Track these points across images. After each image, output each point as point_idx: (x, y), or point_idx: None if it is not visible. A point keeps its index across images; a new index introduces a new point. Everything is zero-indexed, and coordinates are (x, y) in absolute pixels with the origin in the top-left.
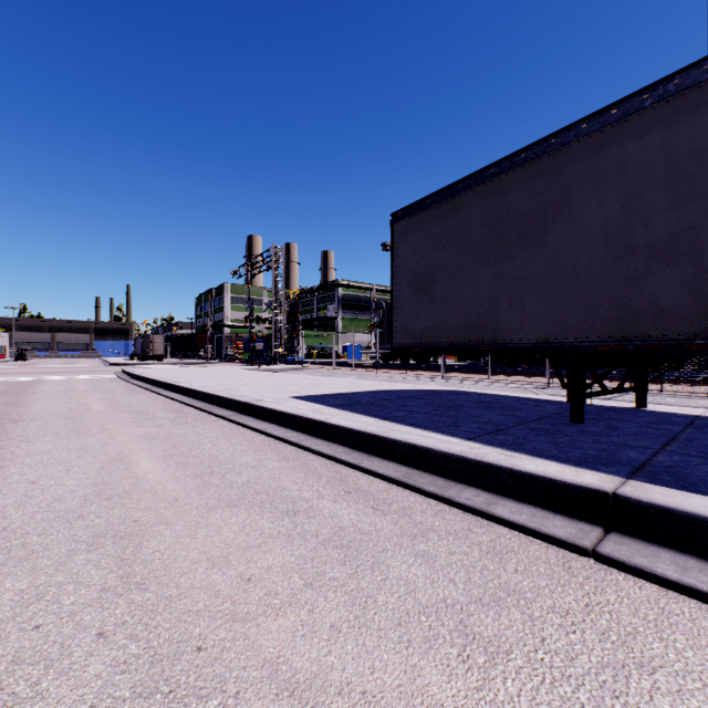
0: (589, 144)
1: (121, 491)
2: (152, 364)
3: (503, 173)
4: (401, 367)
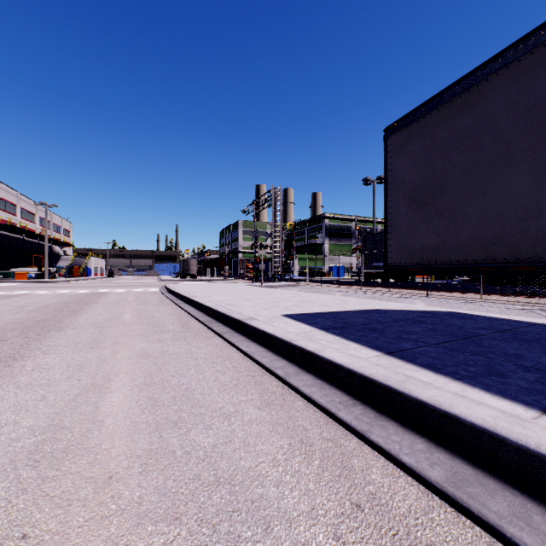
0: None
1: (60, 448)
2: (187, 280)
3: None
4: (383, 285)
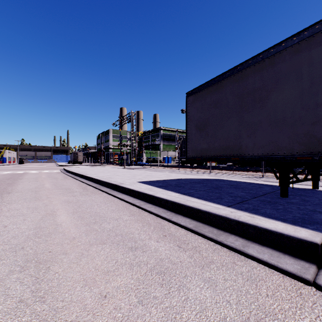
0: (291, 51)
1: (47, 233)
2: (77, 165)
3: (244, 69)
4: (190, 167)
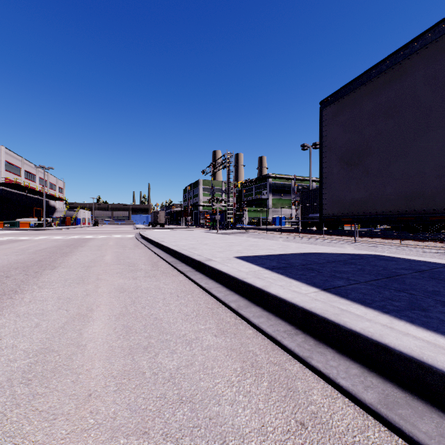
0: None
1: (49, 368)
2: (157, 228)
3: None
4: (317, 232)
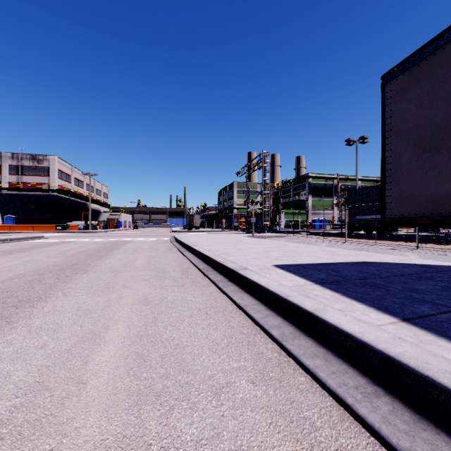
0: None
1: (31, 420)
2: (192, 231)
3: None
4: (367, 237)
